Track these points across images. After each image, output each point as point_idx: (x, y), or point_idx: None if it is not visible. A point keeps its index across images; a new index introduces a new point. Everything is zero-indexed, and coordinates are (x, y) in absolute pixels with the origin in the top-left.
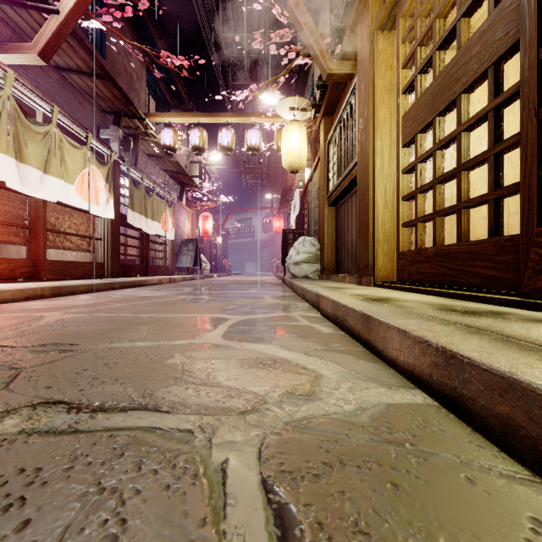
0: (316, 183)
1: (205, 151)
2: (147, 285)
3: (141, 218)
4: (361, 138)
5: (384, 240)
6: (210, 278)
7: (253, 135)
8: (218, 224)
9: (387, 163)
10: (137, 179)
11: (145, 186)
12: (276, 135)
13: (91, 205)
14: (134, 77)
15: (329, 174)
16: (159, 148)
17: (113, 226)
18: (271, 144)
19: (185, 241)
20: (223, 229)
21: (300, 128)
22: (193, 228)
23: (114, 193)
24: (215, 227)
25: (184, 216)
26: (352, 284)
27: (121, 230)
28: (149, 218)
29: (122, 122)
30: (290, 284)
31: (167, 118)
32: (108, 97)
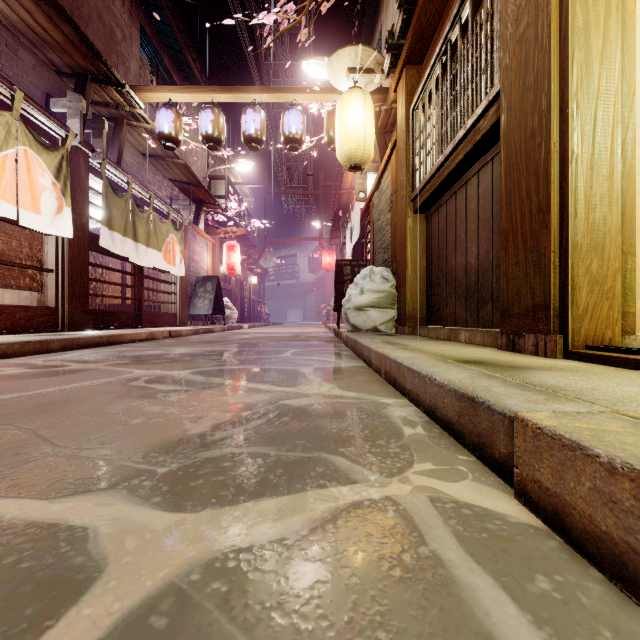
0: (386, 188)
1: (222, 143)
2: (126, 343)
3: (127, 242)
4: (515, 29)
5: (592, 245)
6: (238, 329)
7: (293, 118)
8: (252, 260)
9: (599, 59)
10: (122, 184)
11: (137, 198)
12: (327, 120)
13: (21, 211)
14: (117, 34)
15: (416, 160)
16: (157, 142)
17: (73, 250)
18: (319, 136)
19: (201, 279)
20: (259, 267)
21: (364, 98)
22: (215, 262)
23: (76, 199)
24: (247, 263)
25: (201, 245)
26: (482, 346)
27: (115, 265)
28: (141, 243)
29: (89, 90)
30: (350, 342)
31: (165, 93)
32: (60, 43)
